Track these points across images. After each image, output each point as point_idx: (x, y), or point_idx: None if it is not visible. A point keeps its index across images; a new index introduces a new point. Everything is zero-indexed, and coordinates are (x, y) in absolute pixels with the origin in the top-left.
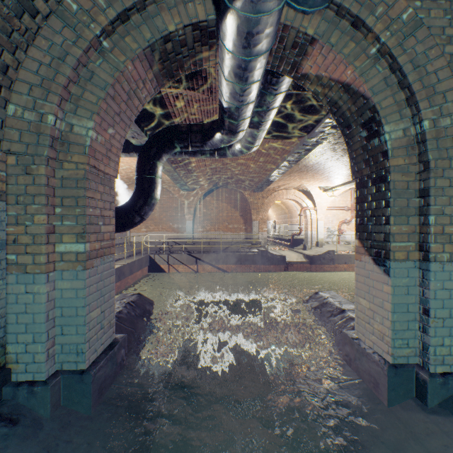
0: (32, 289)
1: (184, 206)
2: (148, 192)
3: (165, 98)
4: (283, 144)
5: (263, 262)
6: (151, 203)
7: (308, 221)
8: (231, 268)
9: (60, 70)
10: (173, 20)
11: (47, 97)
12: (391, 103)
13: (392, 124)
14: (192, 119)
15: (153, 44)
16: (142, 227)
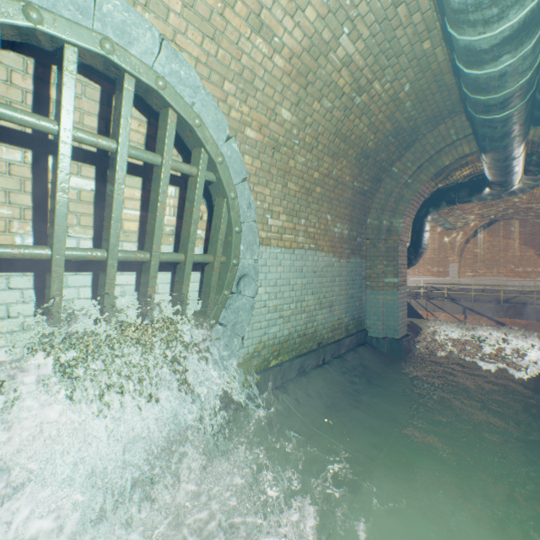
0: (375, 297)
1: (446, 246)
2: (418, 244)
3: None
4: None
5: None
6: (420, 252)
7: None
8: (517, 324)
9: (388, 200)
10: (447, 159)
11: (382, 213)
12: None
13: None
14: (458, 174)
15: (435, 174)
16: None
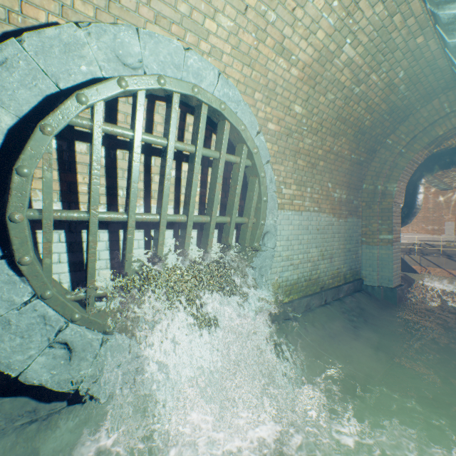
0: (371, 251)
1: (441, 206)
2: (411, 205)
3: None
4: None
5: None
6: (414, 212)
7: None
8: None
9: (383, 168)
10: (440, 130)
11: (377, 179)
12: None
13: None
14: (454, 139)
15: (428, 143)
16: None
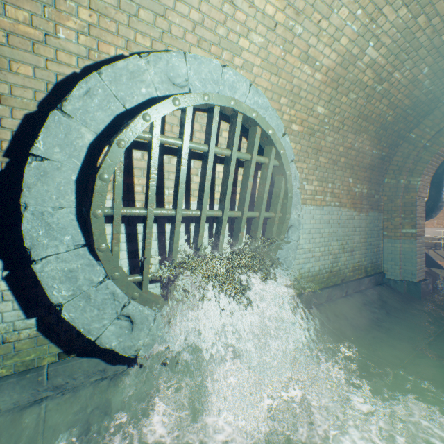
0: (393, 245)
1: None
2: (436, 198)
3: None
4: None
5: None
6: (439, 205)
7: None
8: None
9: (406, 162)
10: None
11: (399, 173)
12: None
13: None
14: None
15: None
16: None
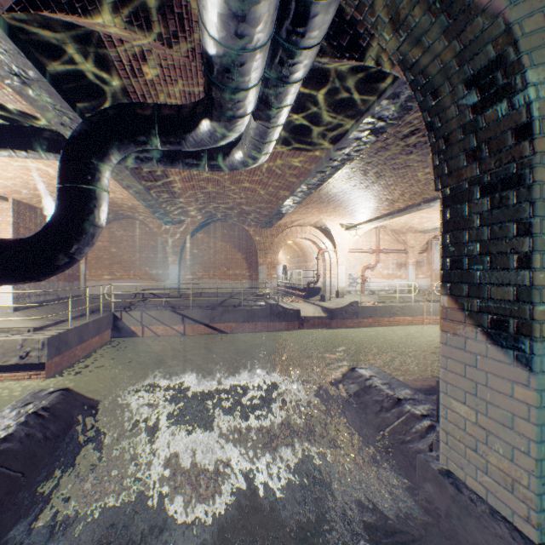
0: None
1: (166, 245)
2: (81, 214)
3: (112, 52)
4: (302, 157)
5: (273, 318)
6: (89, 233)
7: (327, 265)
8: (230, 328)
9: None
10: None
11: None
12: (541, 26)
13: (541, 68)
14: (166, 103)
15: None
16: (105, 273)
